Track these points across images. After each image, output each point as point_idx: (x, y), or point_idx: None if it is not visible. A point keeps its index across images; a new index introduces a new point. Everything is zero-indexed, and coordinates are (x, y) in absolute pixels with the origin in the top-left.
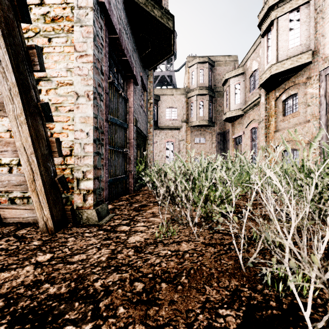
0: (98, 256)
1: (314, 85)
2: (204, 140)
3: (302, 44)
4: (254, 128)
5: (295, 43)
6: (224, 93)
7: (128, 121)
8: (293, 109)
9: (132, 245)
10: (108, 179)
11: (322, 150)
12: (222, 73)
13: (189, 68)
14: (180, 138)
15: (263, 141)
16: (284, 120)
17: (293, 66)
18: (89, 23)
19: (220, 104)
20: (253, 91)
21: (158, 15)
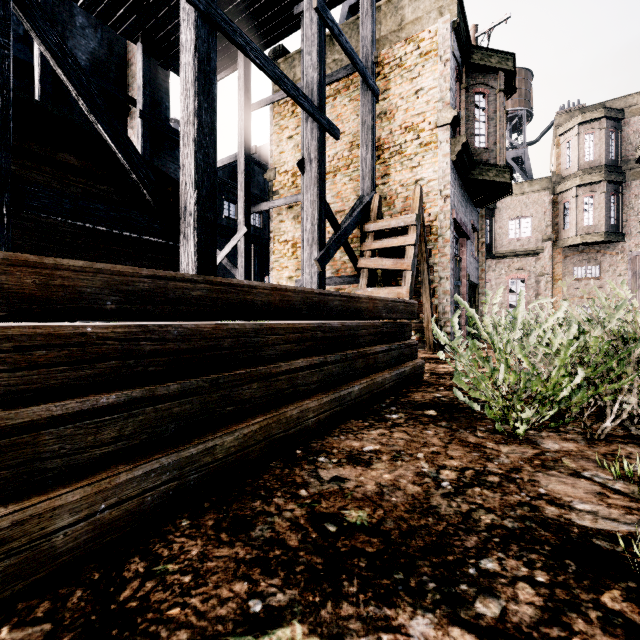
0: None
1: None
2: (598, 271)
3: None
4: None
5: None
6: None
7: (462, 278)
8: None
9: None
10: None
11: None
12: None
13: (561, 137)
14: (539, 270)
15: None
16: None
17: None
18: (447, 236)
19: (639, 193)
20: None
21: (492, 176)
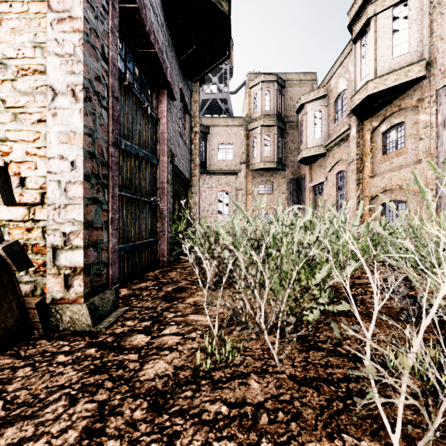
0: (63, 426)
1: (429, 109)
2: (271, 189)
3: (411, 52)
4: (341, 172)
5: (401, 50)
6: (299, 124)
7: (159, 153)
8: (397, 145)
9: (146, 389)
10: (122, 245)
11: (441, 202)
12: (295, 96)
13: (251, 89)
14: (238, 185)
15: (355, 190)
16: (384, 160)
17: (399, 82)
18: None
19: (293, 139)
20: (340, 120)
21: None
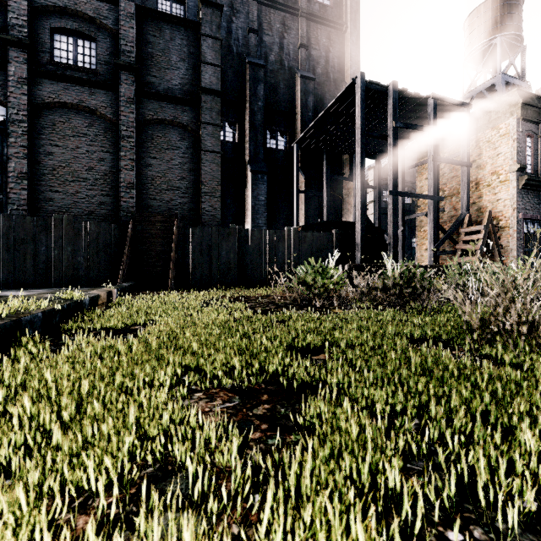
0: None
1: None
2: None
3: None
4: None
5: None
6: None
7: None
8: None
9: None
10: None
11: None
12: None
13: None
14: None
15: None
16: None
17: None
18: (515, 228)
19: None
20: None
21: None
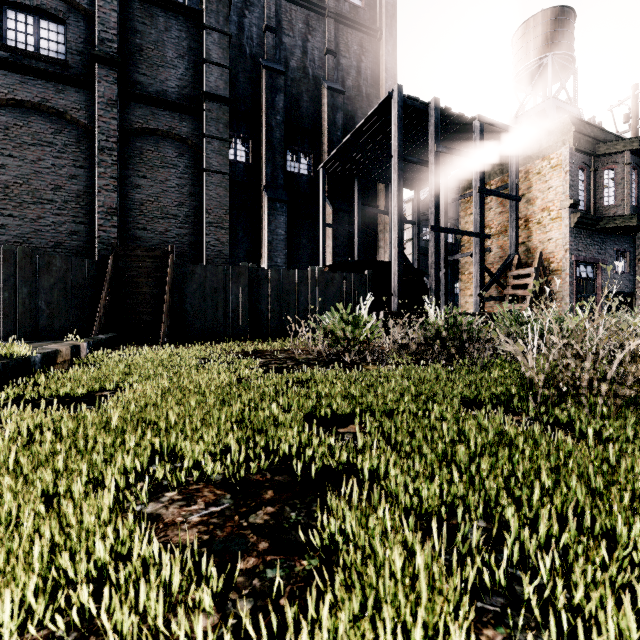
0: None
1: None
2: None
3: None
4: None
5: None
6: None
7: (596, 291)
8: None
9: None
10: None
11: None
12: None
13: None
14: None
15: None
16: None
17: None
18: (567, 271)
19: None
20: None
21: (618, 223)
